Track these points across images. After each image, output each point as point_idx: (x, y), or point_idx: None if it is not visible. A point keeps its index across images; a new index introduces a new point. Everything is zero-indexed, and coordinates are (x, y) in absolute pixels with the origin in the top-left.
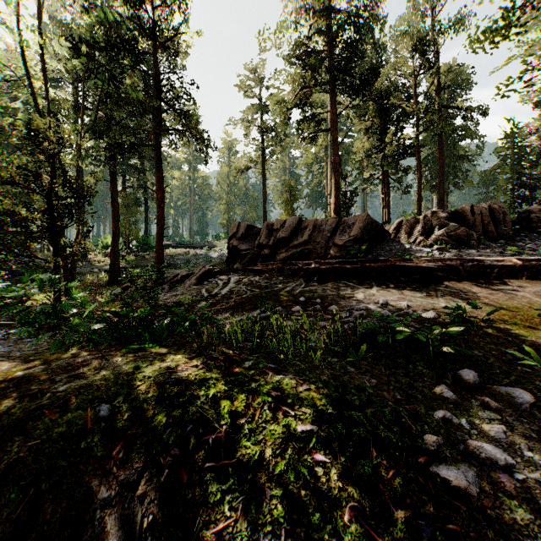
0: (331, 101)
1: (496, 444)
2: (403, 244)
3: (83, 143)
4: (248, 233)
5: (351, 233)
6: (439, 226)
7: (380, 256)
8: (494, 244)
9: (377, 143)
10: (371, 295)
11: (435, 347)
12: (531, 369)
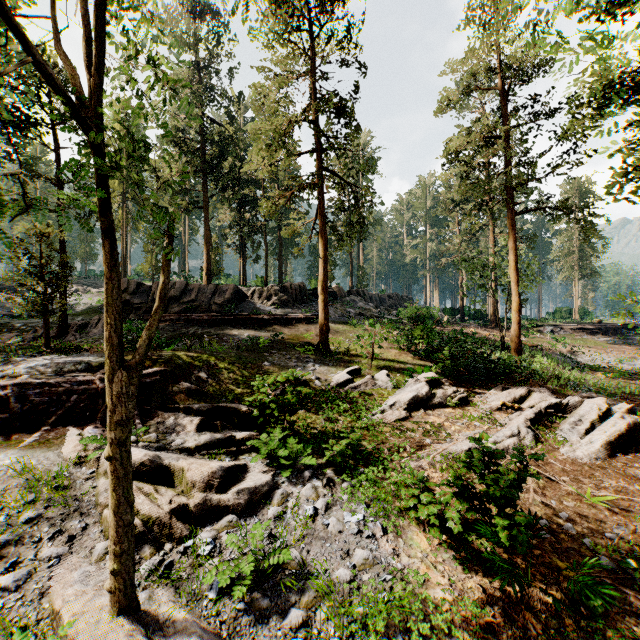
0: (204, 187)
1: (276, 360)
2: (256, 304)
3: (62, 236)
4: (139, 289)
5: (225, 296)
6: (275, 295)
7: (244, 312)
8: (300, 306)
9: (237, 220)
10: (242, 333)
11: (267, 347)
12: (291, 349)
